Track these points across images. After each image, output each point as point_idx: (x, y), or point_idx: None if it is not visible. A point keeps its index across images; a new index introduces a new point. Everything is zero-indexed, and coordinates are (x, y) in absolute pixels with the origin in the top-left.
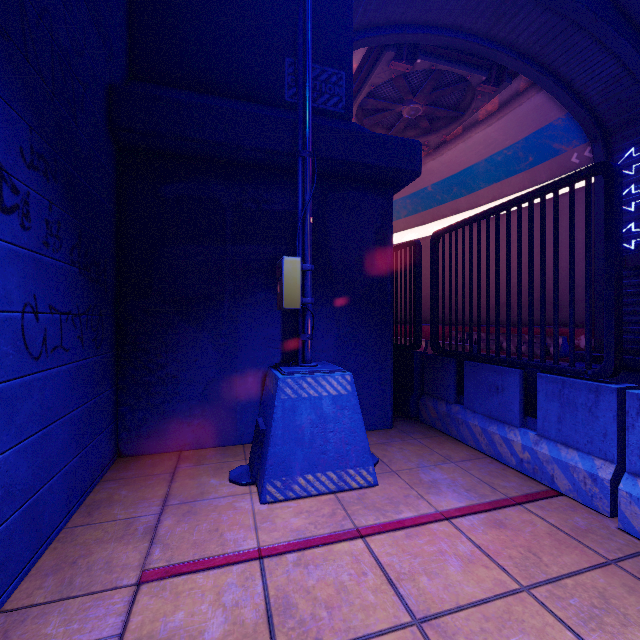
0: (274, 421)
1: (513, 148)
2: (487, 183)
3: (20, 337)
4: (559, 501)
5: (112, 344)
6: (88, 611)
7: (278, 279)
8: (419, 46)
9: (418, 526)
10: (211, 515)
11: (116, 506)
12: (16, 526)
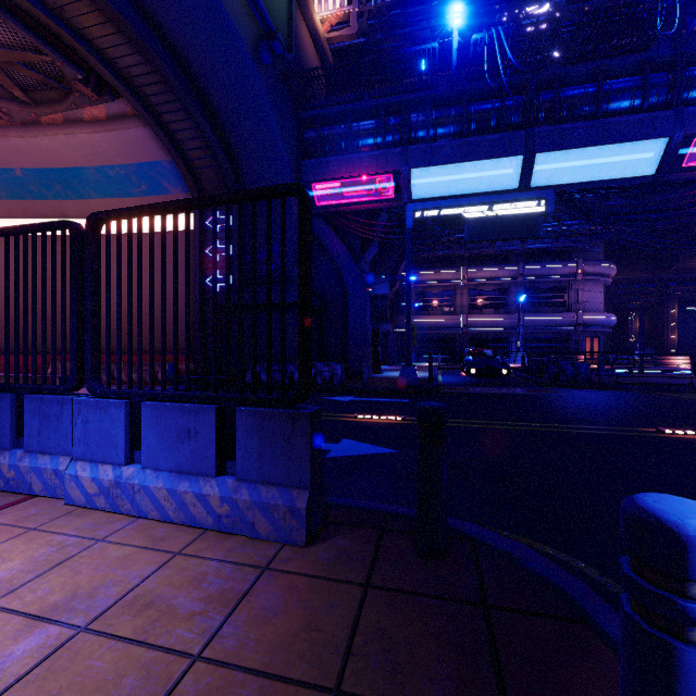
0: None
1: (126, 169)
2: (100, 195)
3: None
4: (28, 502)
5: None
6: None
7: None
8: None
9: None
10: None
11: None
12: None
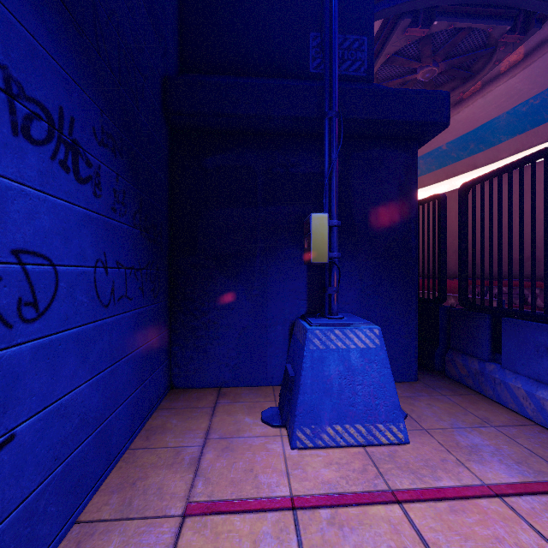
0: (303, 370)
1: (541, 96)
2: (509, 136)
3: (93, 288)
4: None
5: (166, 294)
6: (142, 536)
7: (305, 235)
8: (436, 8)
9: (463, 499)
10: (246, 454)
11: (168, 434)
12: (90, 448)
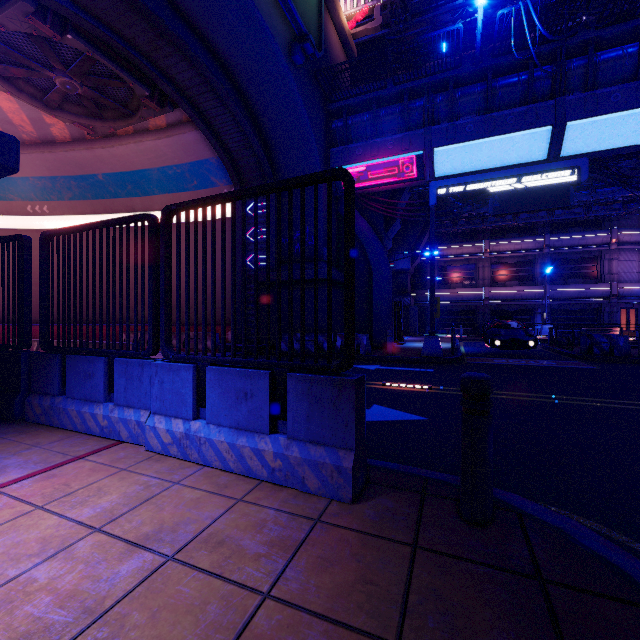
0: None
1: (181, 168)
2: (161, 191)
3: None
4: (118, 447)
5: None
6: None
7: None
8: (70, 21)
9: None
10: None
11: None
12: None
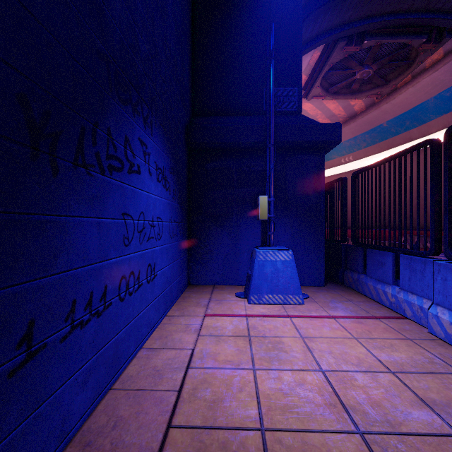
0: (254, 269)
1: None
2: (437, 115)
3: (169, 230)
4: (403, 320)
5: (187, 235)
6: (191, 319)
7: (257, 206)
8: (365, 32)
9: (317, 318)
10: (228, 304)
11: (192, 298)
12: (168, 292)
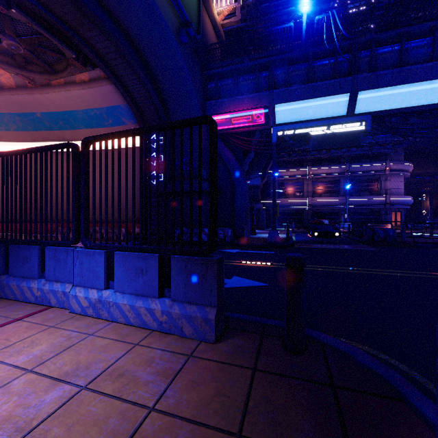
0: None
1: (100, 110)
2: (85, 126)
3: None
4: (48, 311)
5: None
6: None
7: None
8: None
9: None
10: None
11: None
12: None
